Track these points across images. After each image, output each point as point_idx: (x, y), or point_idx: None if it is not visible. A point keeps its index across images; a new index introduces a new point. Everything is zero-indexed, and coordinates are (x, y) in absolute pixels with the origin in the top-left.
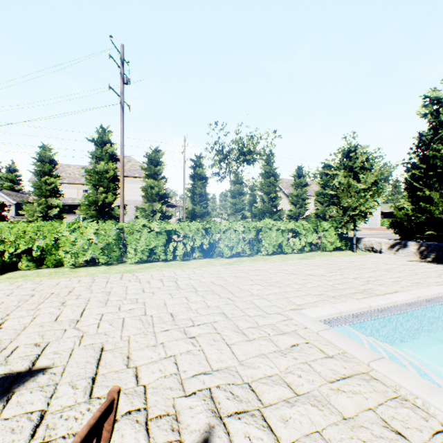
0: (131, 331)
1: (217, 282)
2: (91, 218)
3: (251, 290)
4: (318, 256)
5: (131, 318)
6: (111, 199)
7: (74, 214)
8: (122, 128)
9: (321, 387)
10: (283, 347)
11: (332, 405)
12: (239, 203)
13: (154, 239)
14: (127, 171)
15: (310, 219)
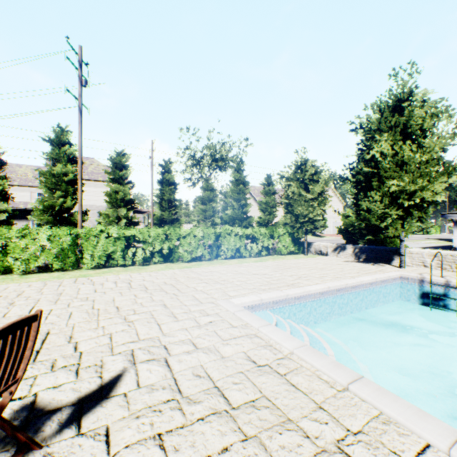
0: (76, 320)
1: (168, 282)
2: (47, 224)
3: (197, 287)
4: (272, 259)
5: (78, 311)
6: (70, 204)
7: (26, 220)
8: (80, 131)
9: (217, 343)
10: (202, 323)
11: (218, 351)
12: (209, 209)
13: (112, 245)
14: (90, 174)
15: (278, 225)
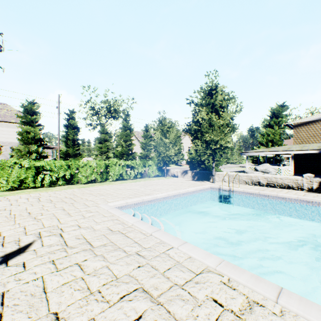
0: None
1: (68, 197)
2: None
3: (88, 198)
4: (144, 180)
5: None
6: None
7: None
8: None
9: (93, 224)
10: (87, 216)
11: (93, 228)
12: (105, 147)
13: (25, 173)
14: (2, 116)
15: (153, 158)
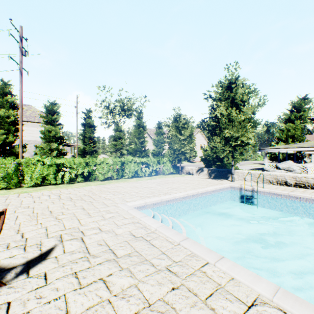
0: (22, 220)
1: (87, 194)
2: None
3: (106, 197)
4: (159, 178)
5: (23, 215)
6: (12, 139)
7: None
8: (21, 88)
9: (114, 228)
10: (107, 218)
11: (114, 232)
12: (119, 144)
13: (47, 170)
14: (28, 117)
15: (166, 155)
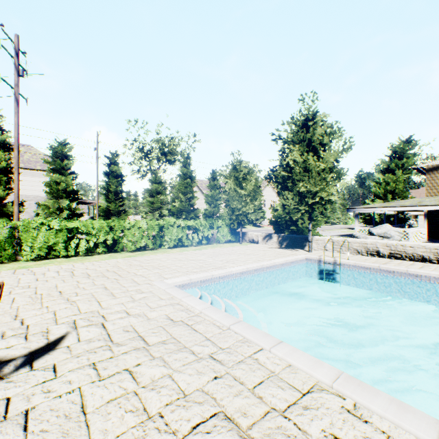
0: (20, 304)
1: (111, 270)
2: None
3: (137, 272)
4: (211, 247)
5: (21, 297)
6: (3, 194)
7: None
8: (16, 122)
9: (146, 311)
10: (137, 299)
11: (146, 316)
12: (157, 202)
13: (54, 237)
14: (26, 162)
15: (223, 217)
